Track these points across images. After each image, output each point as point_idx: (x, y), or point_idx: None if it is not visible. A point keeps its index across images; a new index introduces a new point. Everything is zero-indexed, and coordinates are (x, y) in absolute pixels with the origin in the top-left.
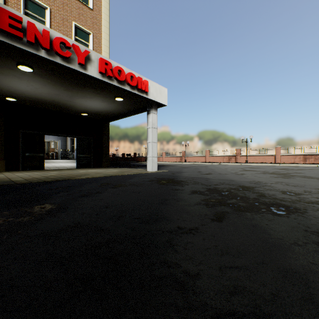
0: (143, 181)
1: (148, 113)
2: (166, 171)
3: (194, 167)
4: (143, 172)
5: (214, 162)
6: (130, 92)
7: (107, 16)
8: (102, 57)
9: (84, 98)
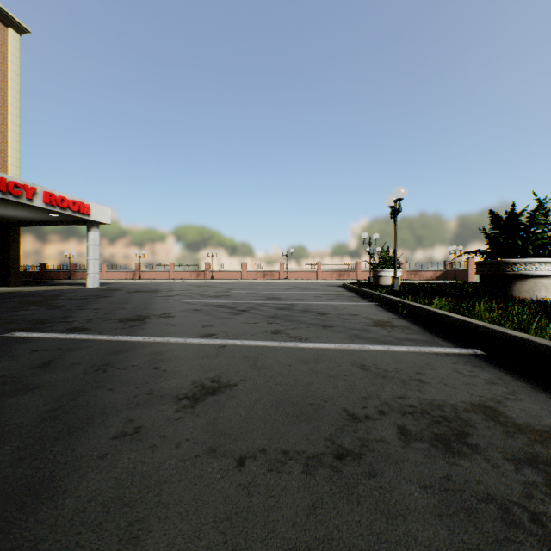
0: (92, 290)
1: (89, 231)
2: (110, 287)
3: (145, 284)
4: (85, 288)
5: (178, 279)
6: (72, 215)
7: (17, 84)
8: (47, 189)
9: (5, 209)
